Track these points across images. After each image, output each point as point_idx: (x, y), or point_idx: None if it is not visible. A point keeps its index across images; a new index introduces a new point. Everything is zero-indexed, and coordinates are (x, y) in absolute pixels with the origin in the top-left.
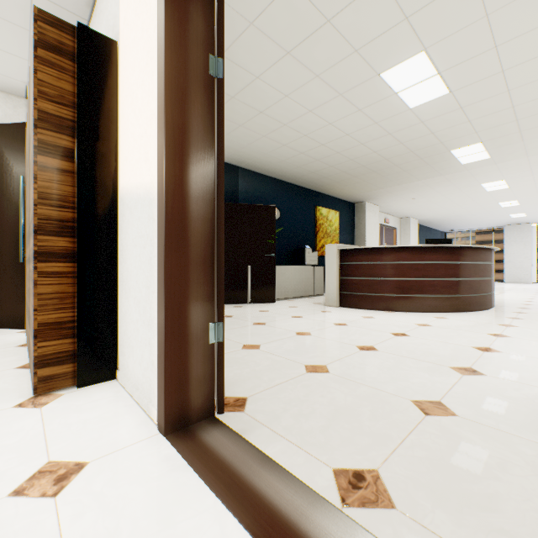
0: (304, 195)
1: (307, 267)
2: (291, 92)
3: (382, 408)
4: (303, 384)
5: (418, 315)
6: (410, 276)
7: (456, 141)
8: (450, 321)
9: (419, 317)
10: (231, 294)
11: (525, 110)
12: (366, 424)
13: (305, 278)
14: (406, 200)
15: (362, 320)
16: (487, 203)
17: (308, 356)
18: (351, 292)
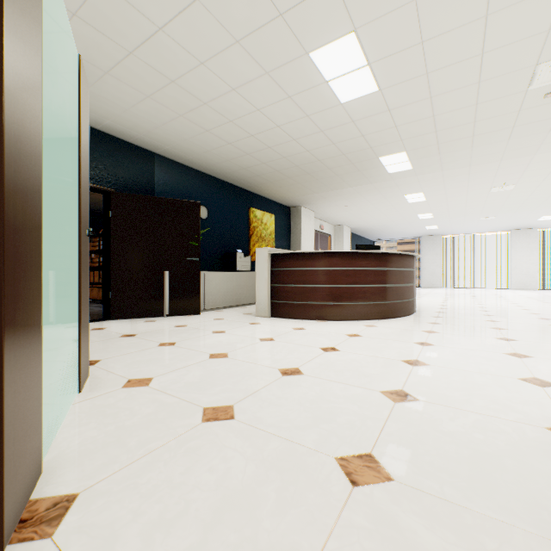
0: (237, 194)
1: (238, 273)
2: (207, 58)
3: (294, 483)
4: (188, 447)
5: (349, 324)
6: (342, 283)
7: (384, 148)
8: (379, 329)
9: (351, 326)
10: (143, 306)
11: (443, 122)
12: (264, 528)
13: (236, 286)
14: (339, 207)
15: (292, 333)
16: (409, 214)
17: (213, 391)
18: (283, 300)
